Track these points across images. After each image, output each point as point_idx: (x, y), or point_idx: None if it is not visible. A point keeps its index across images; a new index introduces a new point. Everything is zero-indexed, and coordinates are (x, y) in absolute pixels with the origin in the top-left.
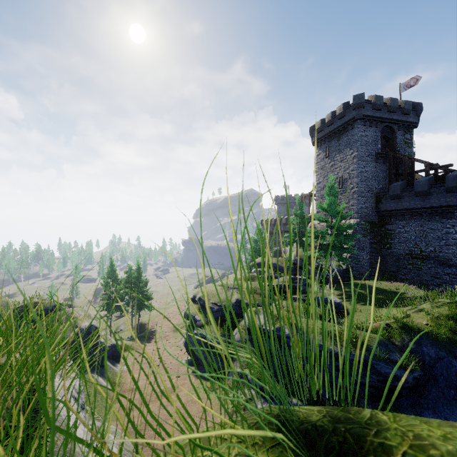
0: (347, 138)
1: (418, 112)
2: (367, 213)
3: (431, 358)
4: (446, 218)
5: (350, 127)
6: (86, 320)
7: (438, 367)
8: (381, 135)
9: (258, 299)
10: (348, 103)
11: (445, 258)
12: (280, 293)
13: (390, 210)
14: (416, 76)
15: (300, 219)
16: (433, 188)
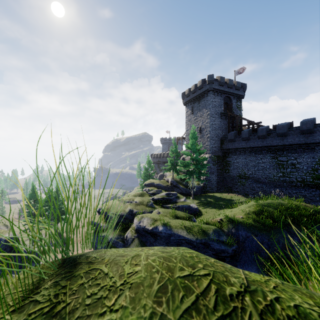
0: (204, 102)
1: (244, 89)
2: (215, 150)
3: (243, 237)
4: (258, 154)
5: (206, 95)
6: (7, 233)
7: (246, 242)
8: (224, 101)
9: (144, 208)
10: (204, 80)
11: (257, 177)
12: (159, 204)
13: (228, 148)
14: (243, 67)
15: (175, 154)
16: (251, 136)
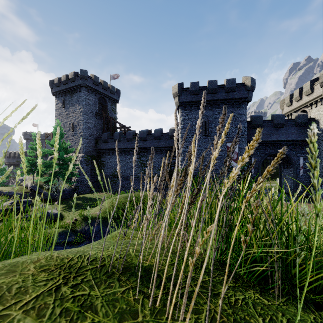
0: (77, 97)
1: (118, 94)
2: (90, 150)
3: (96, 232)
4: (127, 155)
5: (79, 90)
6: None
7: (99, 235)
8: (99, 101)
9: None
10: (77, 73)
11: (127, 175)
12: None
13: (103, 149)
14: (117, 74)
15: None
16: (122, 138)
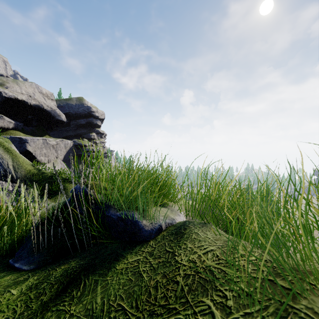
0: None
1: None
2: None
3: None
4: None
5: None
6: None
7: None
8: None
9: None
10: None
11: None
12: None
13: None
14: None
15: None
16: None
